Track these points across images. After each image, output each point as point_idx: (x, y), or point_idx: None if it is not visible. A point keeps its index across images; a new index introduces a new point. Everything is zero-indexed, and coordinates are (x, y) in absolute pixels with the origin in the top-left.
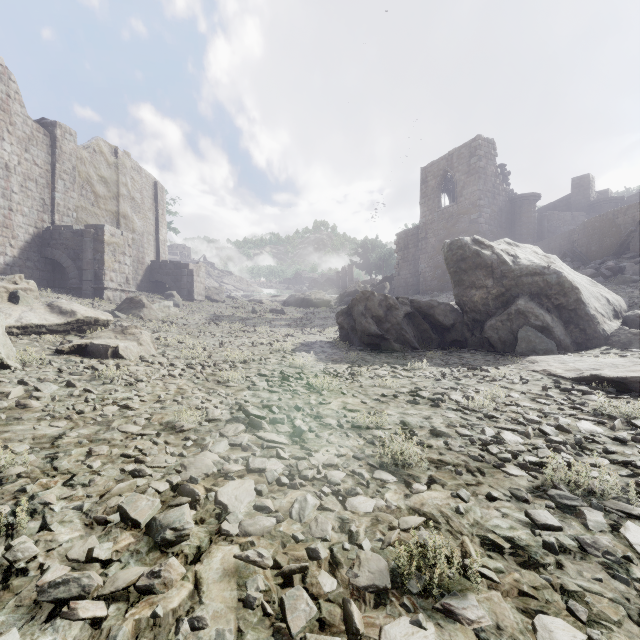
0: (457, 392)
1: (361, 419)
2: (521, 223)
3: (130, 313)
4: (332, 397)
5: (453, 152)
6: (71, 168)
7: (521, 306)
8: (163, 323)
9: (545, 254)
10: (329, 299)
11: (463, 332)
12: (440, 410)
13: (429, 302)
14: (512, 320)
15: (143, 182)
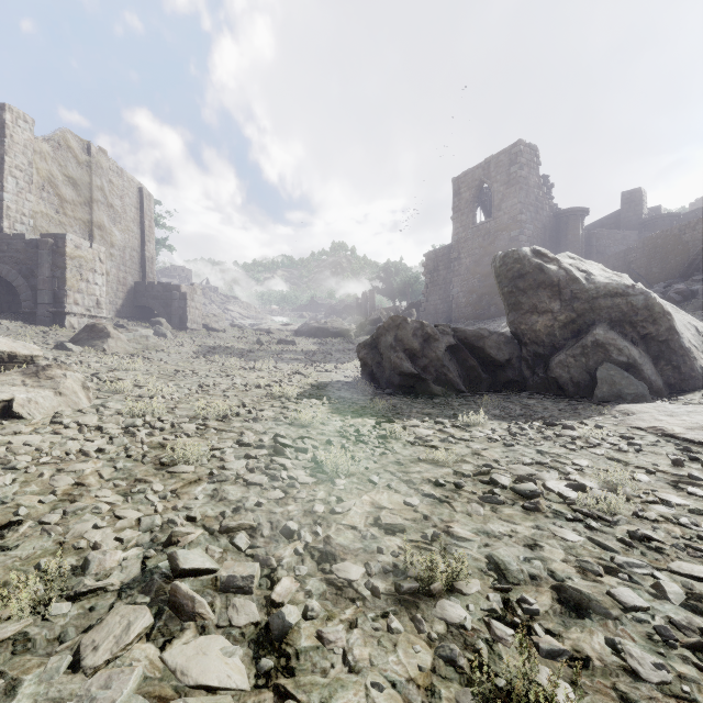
0: (553, 473)
1: (413, 563)
2: (567, 242)
3: (90, 345)
4: (353, 492)
5: (490, 159)
6: (26, 163)
7: (600, 336)
8: (132, 358)
9: (615, 272)
10: (348, 328)
11: (521, 370)
12: (544, 520)
13: (478, 331)
14: (588, 355)
15: (125, 187)
